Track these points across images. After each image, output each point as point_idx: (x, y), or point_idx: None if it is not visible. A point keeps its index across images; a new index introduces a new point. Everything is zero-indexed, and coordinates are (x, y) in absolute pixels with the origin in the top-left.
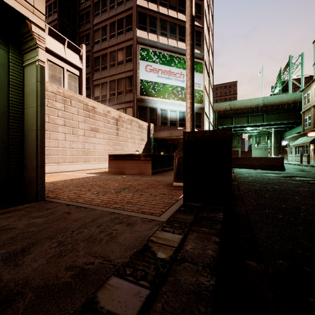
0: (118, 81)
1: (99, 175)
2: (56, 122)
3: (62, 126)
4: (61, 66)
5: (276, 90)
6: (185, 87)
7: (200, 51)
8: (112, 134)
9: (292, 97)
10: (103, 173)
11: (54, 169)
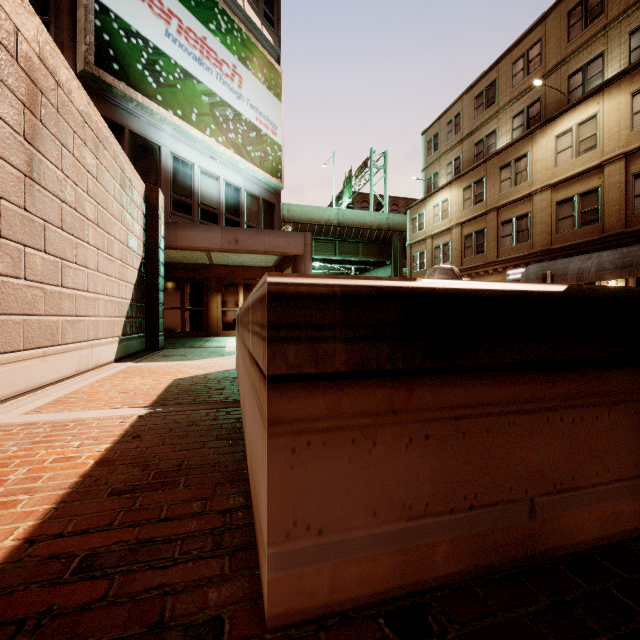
0: None
1: None
2: None
3: None
4: None
5: (345, 203)
6: (245, 118)
7: (273, 39)
8: None
9: (376, 219)
10: None
11: None
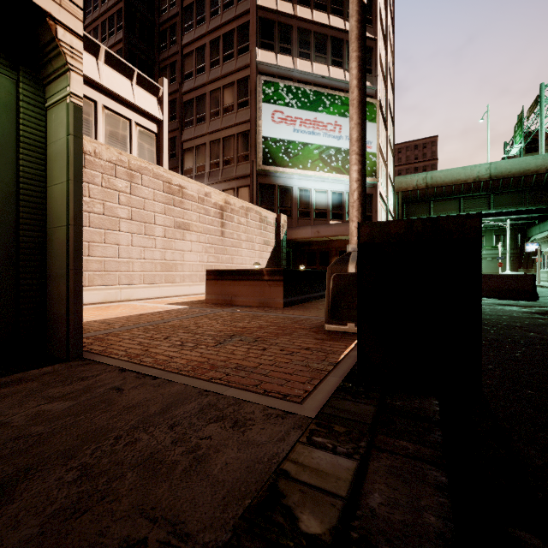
0: (225, 142)
1: (188, 308)
2: (116, 214)
3: (127, 220)
4: (126, 117)
5: (514, 149)
6: (344, 149)
7: (370, 82)
8: (214, 234)
9: (545, 162)
10: (196, 304)
11: (114, 295)
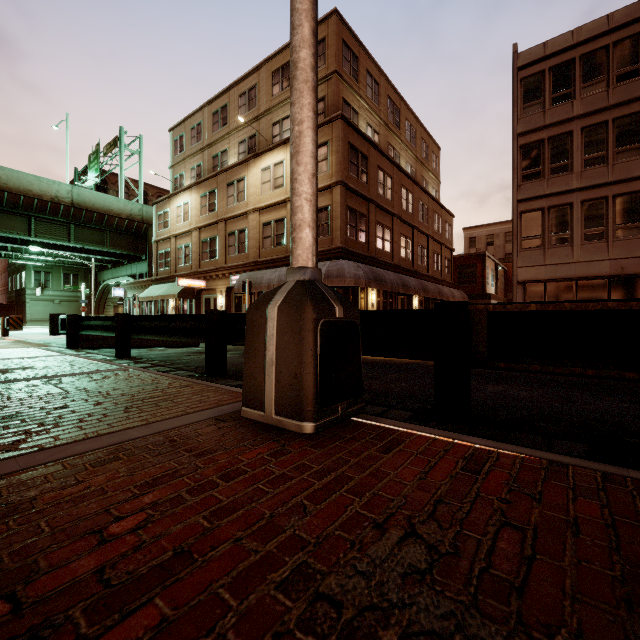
0: None
1: None
2: None
3: None
4: None
5: (91, 181)
6: None
7: None
8: None
9: (127, 208)
10: None
11: None
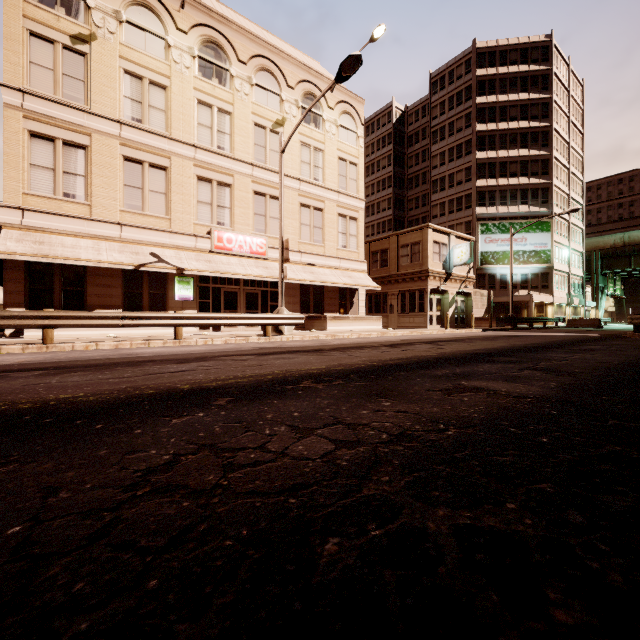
0: None
1: None
2: None
3: None
4: None
5: None
6: (528, 250)
7: (547, 208)
8: None
9: None
10: None
11: None
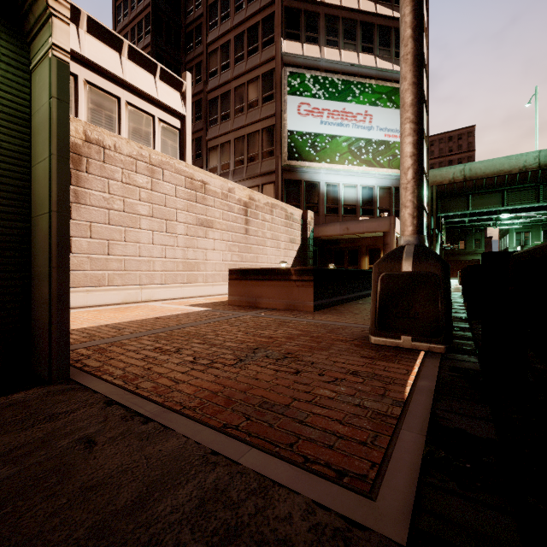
0: (250, 138)
1: (209, 311)
2: (137, 211)
3: (148, 217)
4: (149, 113)
5: None
6: (375, 140)
7: None
8: (238, 232)
9: None
10: (218, 306)
11: (134, 295)
